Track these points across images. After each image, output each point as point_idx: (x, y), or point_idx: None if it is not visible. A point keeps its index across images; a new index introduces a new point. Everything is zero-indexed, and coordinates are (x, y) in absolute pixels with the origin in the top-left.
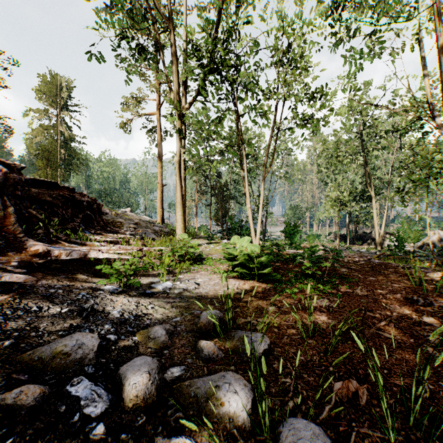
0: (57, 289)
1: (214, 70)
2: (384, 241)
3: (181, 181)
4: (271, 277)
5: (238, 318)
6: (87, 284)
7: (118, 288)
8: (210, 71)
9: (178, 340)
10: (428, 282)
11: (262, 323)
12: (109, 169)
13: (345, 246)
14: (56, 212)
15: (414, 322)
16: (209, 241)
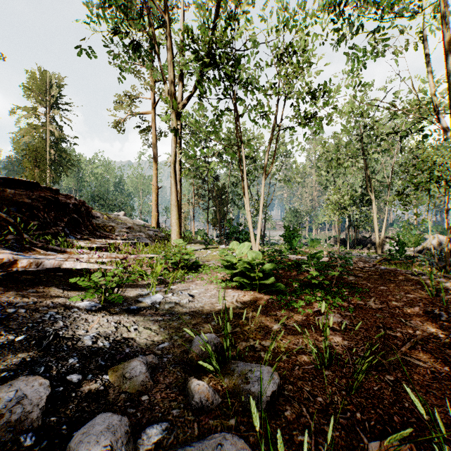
0: (18, 308)
1: (211, 63)
2: (384, 246)
3: (176, 183)
4: (274, 287)
5: (238, 341)
6: (60, 299)
7: (96, 305)
8: (206, 64)
9: (162, 378)
10: (444, 292)
11: (269, 352)
12: (102, 171)
13: (345, 251)
14: (36, 215)
15: (444, 343)
16: (206, 246)
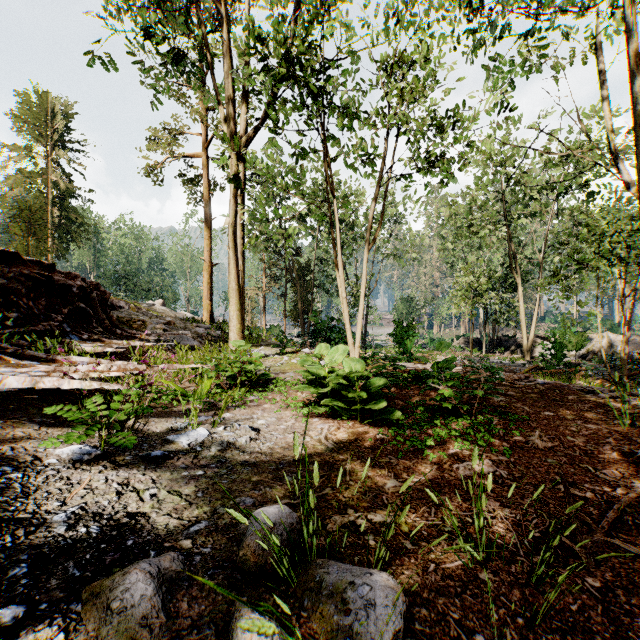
0: None
1: (288, 75)
2: (534, 349)
3: (236, 256)
4: (385, 415)
5: (329, 515)
6: (29, 443)
7: (91, 451)
8: (281, 77)
9: (186, 604)
10: (639, 419)
11: (384, 545)
12: (131, 240)
13: (480, 356)
14: (16, 303)
15: None
16: (281, 350)
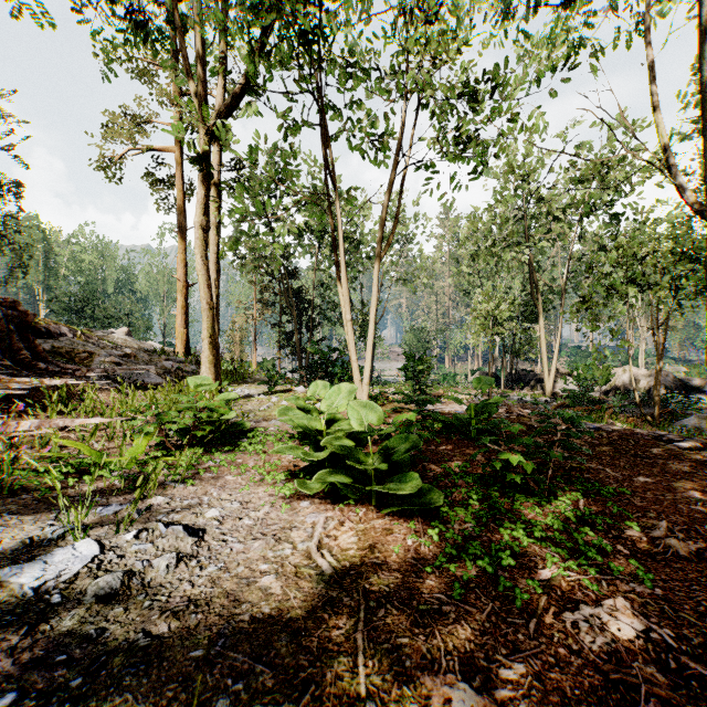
0: None
1: (272, 13)
2: (555, 384)
3: (207, 266)
4: (417, 497)
5: None
6: None
7: None
8: (263, 14)
9: None
10: None
11: None
12: (92, 257)
13: (499, 392)
14: None
15: None
16: (270, 388)
